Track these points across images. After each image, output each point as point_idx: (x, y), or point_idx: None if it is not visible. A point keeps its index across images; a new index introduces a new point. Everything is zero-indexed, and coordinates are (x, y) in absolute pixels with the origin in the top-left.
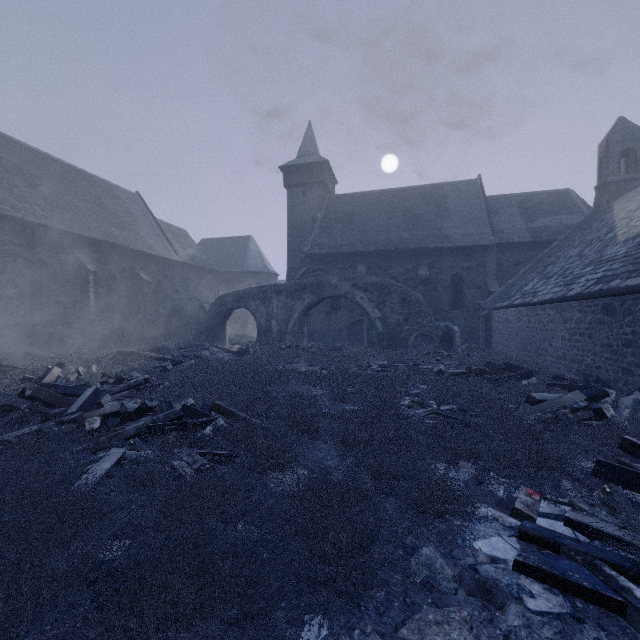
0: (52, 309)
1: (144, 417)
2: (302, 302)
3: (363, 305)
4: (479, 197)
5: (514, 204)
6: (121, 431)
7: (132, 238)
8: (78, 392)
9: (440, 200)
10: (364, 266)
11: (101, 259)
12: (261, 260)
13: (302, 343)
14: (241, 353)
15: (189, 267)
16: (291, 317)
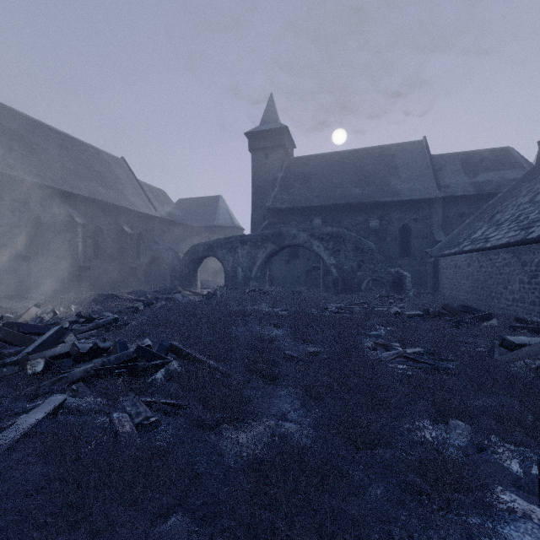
0: (45, 257)
1: (97, 358)
2: (264, 251)
3: (319, 253)
4: (425, 156)
5: (457, 161)
6: (67, 374)
7: (117, 196)
8: (44, 331)
9: (388, 159)
10: (320, 219)
11: (89, 214)
12: (229, 216)
13: (264, 287)
14: (209, 296)
15: (167, 222)
16: (254, 264)
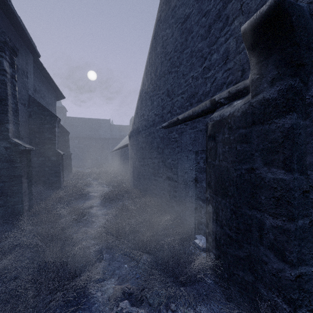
0: None
1: None
2: None
3: (77, 152)
4: (109, 125)
5: (117, 128)
6: None
7: None
8: None
9: (99, 124)
10: (77, 141)
11: None
12: None
13: None
14: None
15: None
16: None
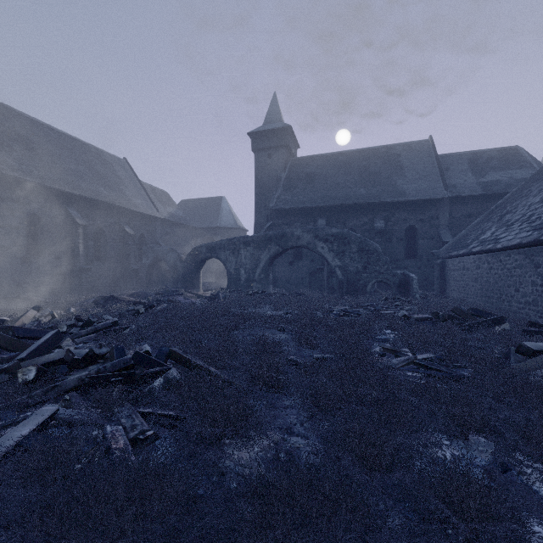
0: (46, 258)
1: (92, 365)
2: (268, 252)
3: (324, 254)
4: (431, 155)
5: (464, 161)
6: (60, 383)
7: (118, 197)
8: (41, 335)
9: (394, 159)
10: (324, 220)
11: (90, 215)
12: (232, 217)
13: (268, 289)
14: (212, 298)
15: (169, 223)
16: (258, 266)
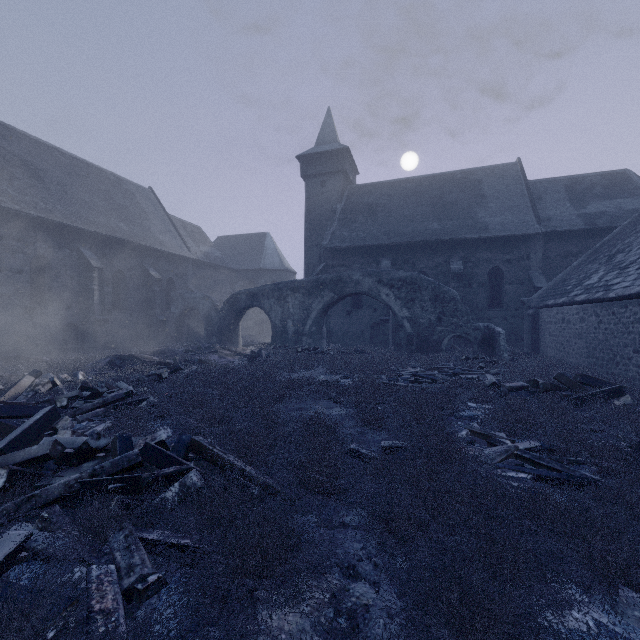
0: (54, 308)
1: (88, 462)
2: (320, 300)
3: (389, 303)
4: (519, 181)
5: (561, 188)
6: (39, 491)
7: (142, 234)
8: (32, 412)
9: (474, 186)
10: (389, 260)
11: (108, 255)
12: (278, 257)
13: (320, 345)
14: (253, 357)
15: (203, 265)
16: (308, 317)
